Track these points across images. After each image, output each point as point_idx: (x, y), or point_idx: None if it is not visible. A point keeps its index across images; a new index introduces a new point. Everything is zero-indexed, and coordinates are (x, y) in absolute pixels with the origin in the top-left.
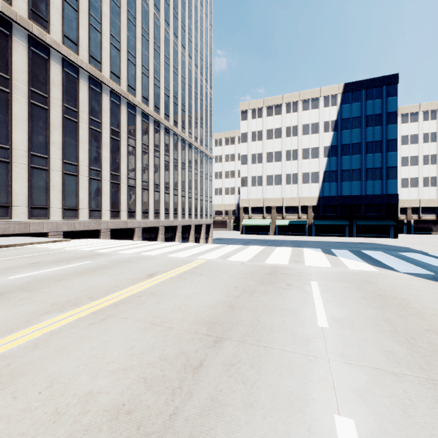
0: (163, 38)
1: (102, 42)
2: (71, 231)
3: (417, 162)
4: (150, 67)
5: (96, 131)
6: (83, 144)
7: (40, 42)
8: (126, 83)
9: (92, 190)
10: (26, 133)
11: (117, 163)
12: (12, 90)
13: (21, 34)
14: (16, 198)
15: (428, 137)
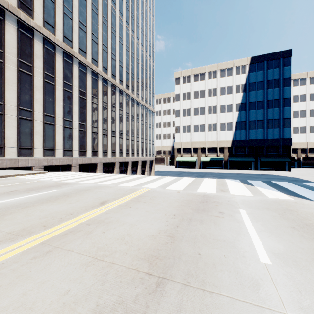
0: (118, 24)
1: (73, 26)
2: (50, 166)
3: (305, 115)
4: (108, 45)
5: (69, 92)
6: (58, 101)
7: (26, 25)
8: (90, 56)
9: (65, 135)
10: (15, 93)
11: (84, 115)
12: (5, 61)
13: (12, 19)
14: (8, 141)
15: (313, 96)
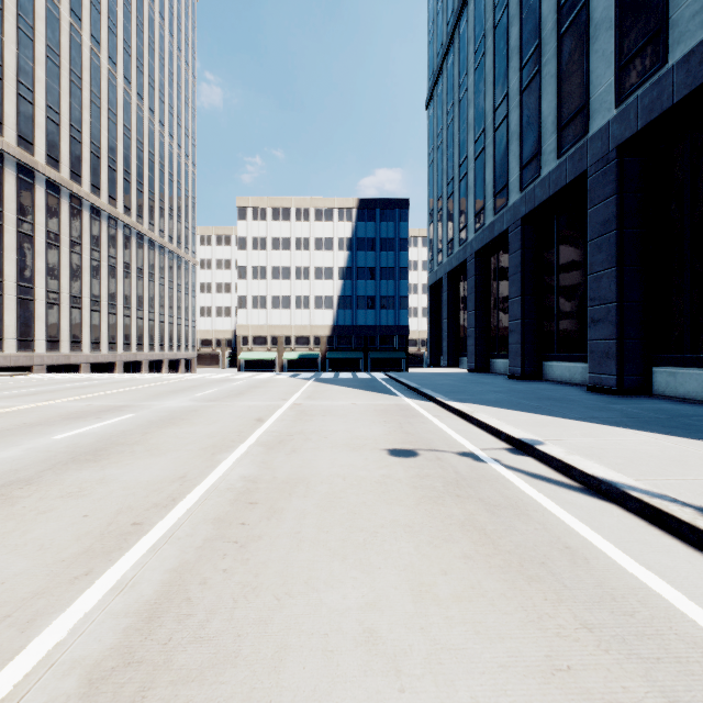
0: (122, 102)
1: (36, 116)
2: None
3: None
4: (102, 143)
5: (27, 235)
6: (9, 253)
7: None
8: (68, 168)
9: (22, 313)
10: None
11: (56, 276)
12: None
13: None
14: None
15: None
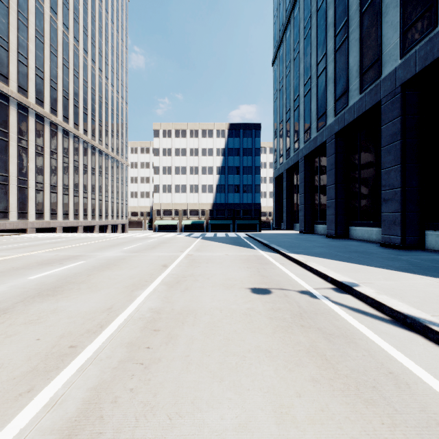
0: (82, 65)
1: (29, 74)
2: (2, 230)
3: None
4: (70, 90)
5: (24, 148)
6: (12, 159)
7: None
8: (49, 106)
9: (20, 196)
10: None
11: (41, 173)
12: None
13: None
14: None
15: None
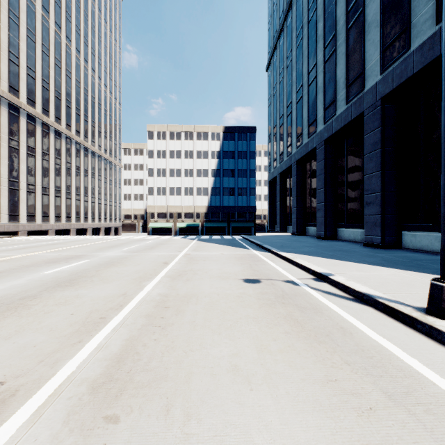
0: (75, 64)
1: (20, 73)
2: None
3: None
4: (62, 91)
5: (15, 149)
6: (3, 160)
7: None
8: (41, 106)
9: (11, 198)
10: None
11: (33, 175)
12: None
13: None
14: None
15: None
